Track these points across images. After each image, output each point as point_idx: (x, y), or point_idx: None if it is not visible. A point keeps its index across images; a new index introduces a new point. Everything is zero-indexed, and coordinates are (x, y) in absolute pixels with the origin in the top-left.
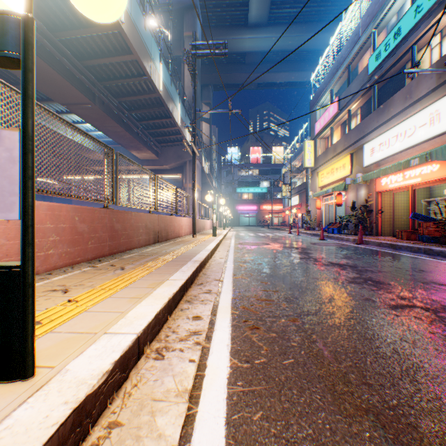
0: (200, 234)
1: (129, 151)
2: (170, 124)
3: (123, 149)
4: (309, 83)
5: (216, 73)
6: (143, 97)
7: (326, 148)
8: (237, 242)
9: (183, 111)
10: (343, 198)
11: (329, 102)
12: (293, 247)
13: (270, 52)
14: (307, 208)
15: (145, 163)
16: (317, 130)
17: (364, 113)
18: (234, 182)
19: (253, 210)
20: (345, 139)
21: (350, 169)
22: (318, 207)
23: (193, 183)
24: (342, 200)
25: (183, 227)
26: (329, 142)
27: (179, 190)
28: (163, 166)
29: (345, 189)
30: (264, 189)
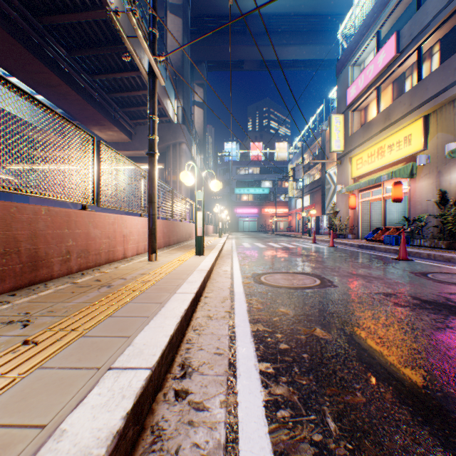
0: (177, 248)
1: (87, 127)
2: (142, 85)
3: (83, 128)
4: (320, 64)
5: (211, 45)
6: (83, 17)
7: (364, 123)
8: (246, 269)
9: (162, 70)
10: (405, 190)
11: (375, 50)
12: (420, 298)
13: (277, 15)
14: (324, 210)
15: (114, 147)
16: (351, 97)
17: (452, 45)
18: (232, 182)
19: (253, 214)
20: (414, 93)
21: (424, 141)
22: (352, 205)
23: (149, 141)
24: (401, 193)
25: (132, 237)
26: (369, 113)
27: (111, 151)
28: (138, 151)
29: (413, 174)
30: (266, 190)
